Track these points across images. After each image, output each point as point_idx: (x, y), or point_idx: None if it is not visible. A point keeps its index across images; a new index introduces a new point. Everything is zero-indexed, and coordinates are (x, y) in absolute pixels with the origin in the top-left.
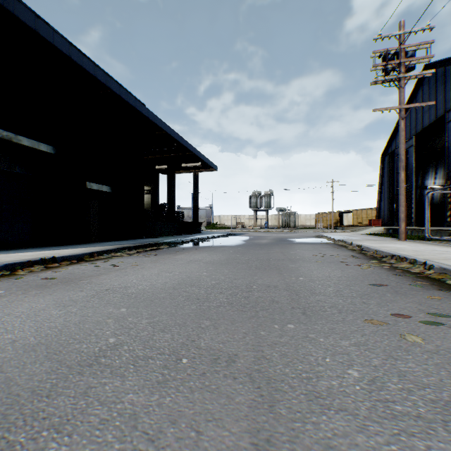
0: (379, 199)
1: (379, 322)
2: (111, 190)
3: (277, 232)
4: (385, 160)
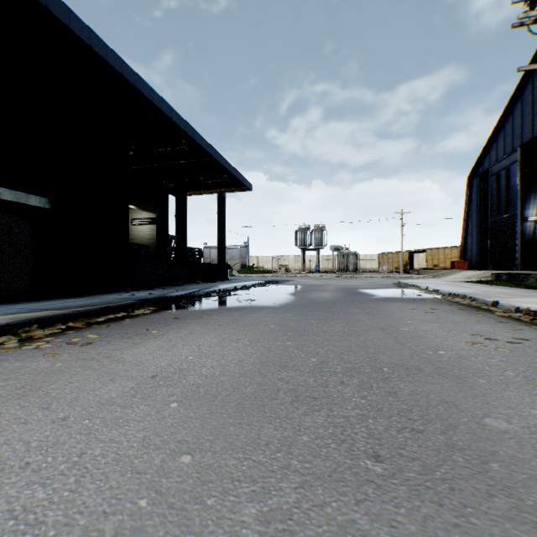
0: (464, 234)
1: None
2: (52, 205)
3: (334, 278)
4: (474, 183)
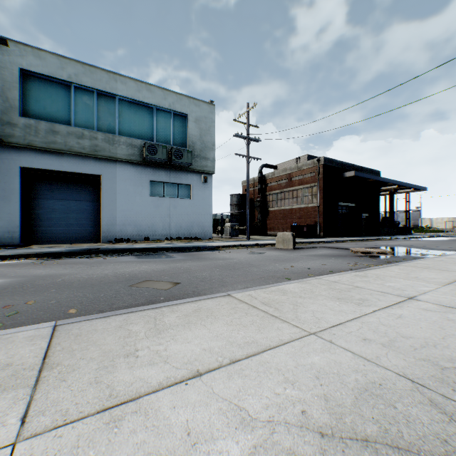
0: None
1: None
2: (368, 215)
3: None
4: None
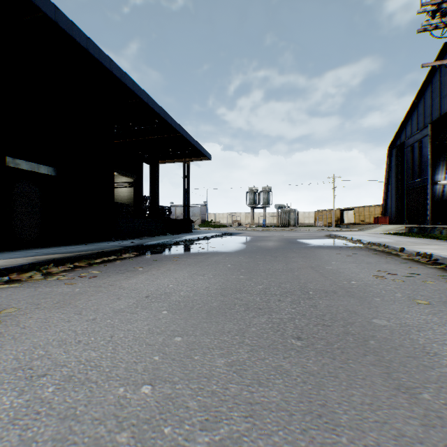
0: (385, 195)
1: None
2: (56, 173)
3: (278, 231)
4: (393, 153)
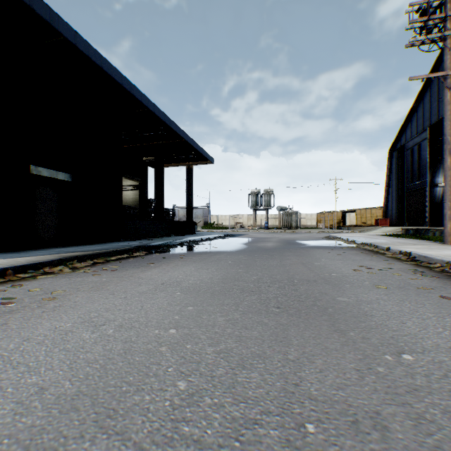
0: (386, 197)
1: None
2: (72, 179)
3: (279, 233)
4: (393, 155)
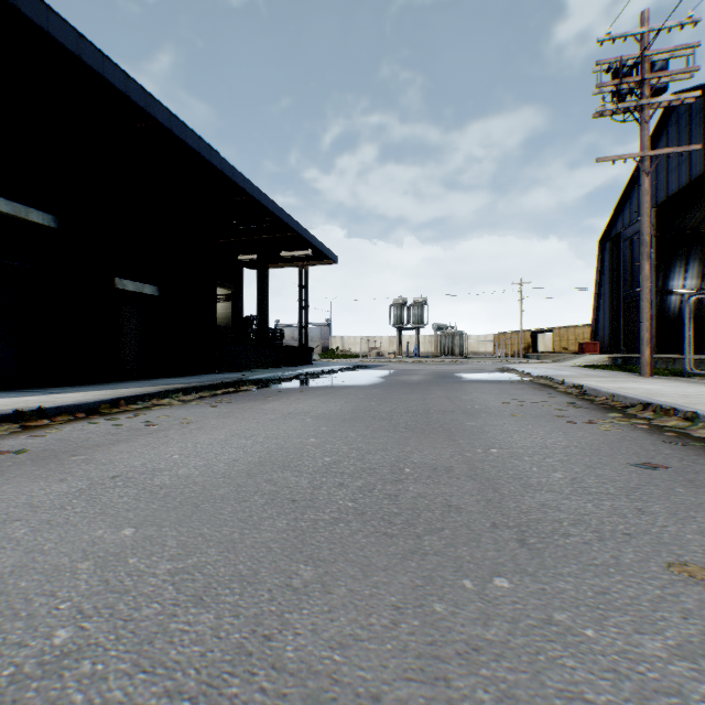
0: (596, 310)
1: (704, 571)
2: (160, 293)
3: (434, 364)
4: (606, 248)
